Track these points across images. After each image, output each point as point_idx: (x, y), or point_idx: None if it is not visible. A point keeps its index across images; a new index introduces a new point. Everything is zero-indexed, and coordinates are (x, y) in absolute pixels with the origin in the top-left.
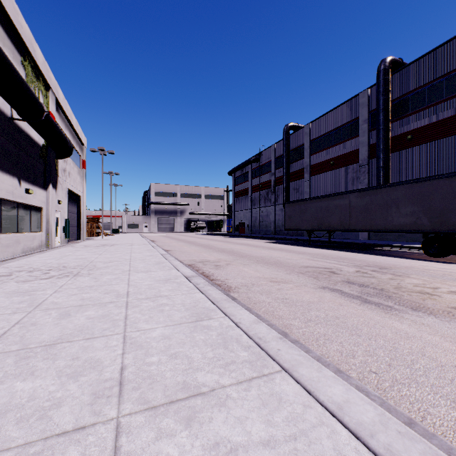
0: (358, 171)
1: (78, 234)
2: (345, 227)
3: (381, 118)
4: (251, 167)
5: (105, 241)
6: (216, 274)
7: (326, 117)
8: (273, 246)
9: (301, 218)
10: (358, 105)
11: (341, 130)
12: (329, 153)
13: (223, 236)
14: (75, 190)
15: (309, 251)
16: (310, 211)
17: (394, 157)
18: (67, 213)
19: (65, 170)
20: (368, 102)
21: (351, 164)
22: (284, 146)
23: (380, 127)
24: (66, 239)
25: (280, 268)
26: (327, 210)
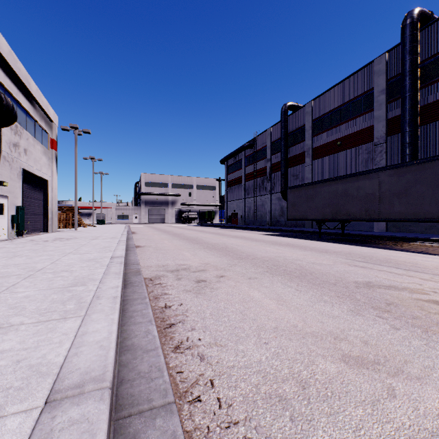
0: (373, 151)
1: (45, 225)
2: (372, 216)
3: (408, 83)
4: (244, 153)
5: (69, 234)
6: (192, 316)
7: (332, 92)
8: (277, 240)
9: (308, 205)
10: (372, 74)
11: (350, 105)
12: (335, 133)
13: (215, 228)
14: (38, 173)
15: (330, 247)
16: (320, 197)
17: (421, 131)
18: (21, 199)
19: (18, 145)
20: (386, 69)
21: (363, 144)
22: (282, 127)
23: (407, 94)
24: (20, 230)
25: (323, 292)
26: (345, 194)
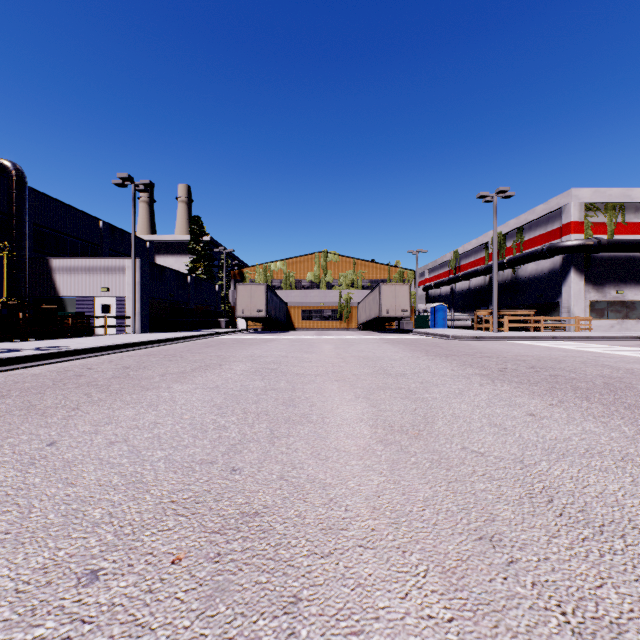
0: None
1: None
2: None
3: None
4: None
5: None
6: None
7: None
8: None
9: None
10: None
11: None
12: None
13: None
14: None
15: None
16: None
17: None
18: None
19: None
20: None
21: None
22: None
23: None
24: None
25: None
26: None
